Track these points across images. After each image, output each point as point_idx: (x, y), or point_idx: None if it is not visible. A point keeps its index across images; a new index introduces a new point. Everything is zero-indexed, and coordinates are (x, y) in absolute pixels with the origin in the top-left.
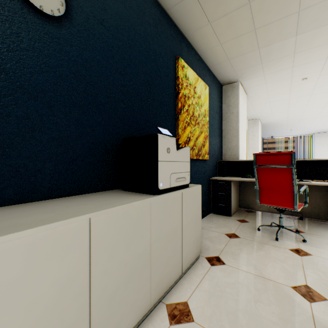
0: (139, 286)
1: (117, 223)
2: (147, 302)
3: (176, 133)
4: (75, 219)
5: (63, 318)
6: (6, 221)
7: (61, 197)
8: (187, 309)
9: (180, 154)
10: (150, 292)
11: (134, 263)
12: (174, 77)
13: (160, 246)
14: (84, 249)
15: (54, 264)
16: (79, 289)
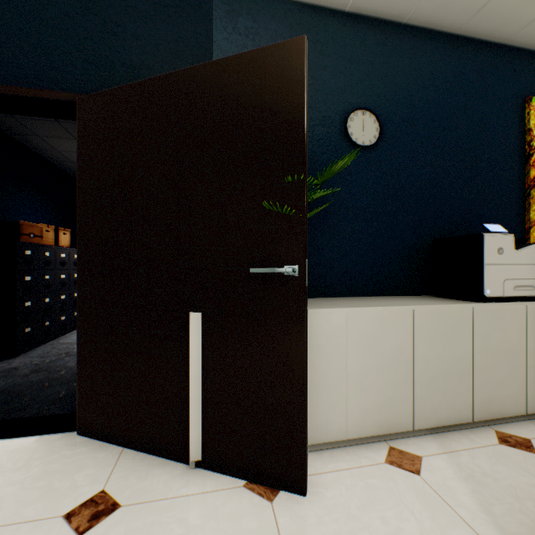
0: (457, 389)
1: (435, 320)
2: (468, 412)
3: (524, 219)
4: (403, 307)
5: (396, 373)
6: (359, 303)
7: (375, 296)
8: (527, 444)
9: (522, 254)
10: (472, 405)
11: (452, 363)
12: (520, 133)
13: (485, 361)
14: (408, 332)
15: (391, 334)
16: (405, 359)
